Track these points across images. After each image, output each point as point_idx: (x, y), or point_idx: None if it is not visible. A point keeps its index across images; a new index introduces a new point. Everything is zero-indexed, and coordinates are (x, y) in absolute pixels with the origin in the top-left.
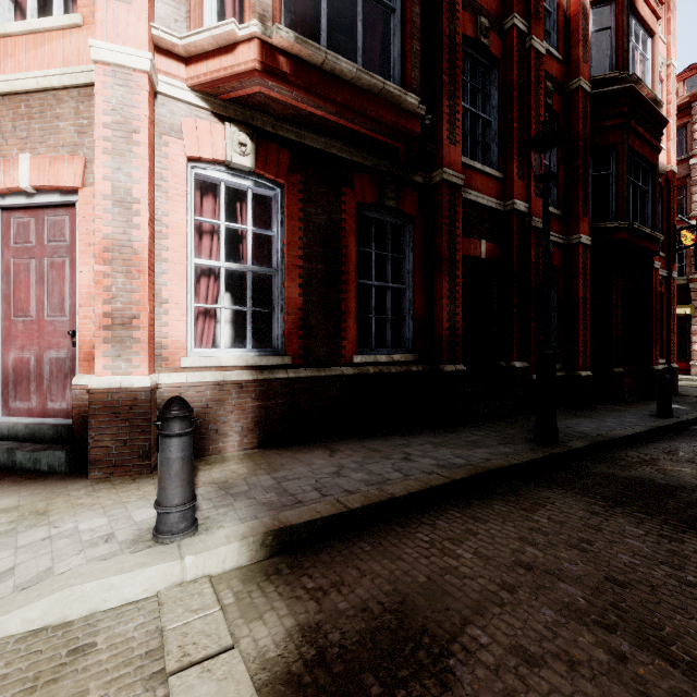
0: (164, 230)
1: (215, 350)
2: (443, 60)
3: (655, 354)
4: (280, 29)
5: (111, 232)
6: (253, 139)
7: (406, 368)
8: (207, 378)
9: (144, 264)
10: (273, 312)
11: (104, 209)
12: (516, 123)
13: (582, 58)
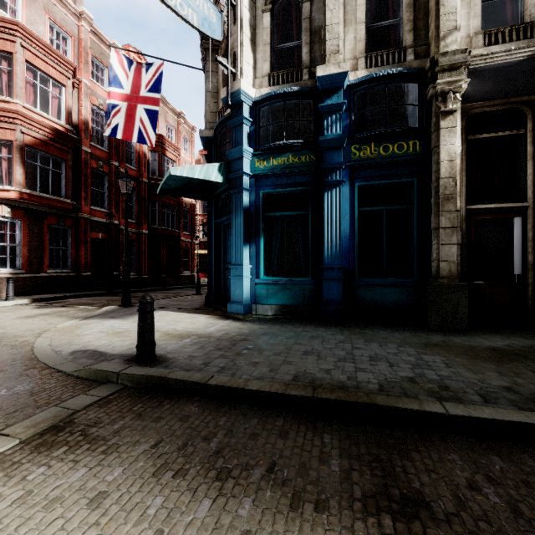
0: None
1: None
2: (82, 180)
3: (181, 270)
4: (26, 190)
5: None
6: (12, 209)
7: (68, 274)
8: None
9: None
10: (17, 257)
11: None
12: (114, 195)
13: (144, 171)
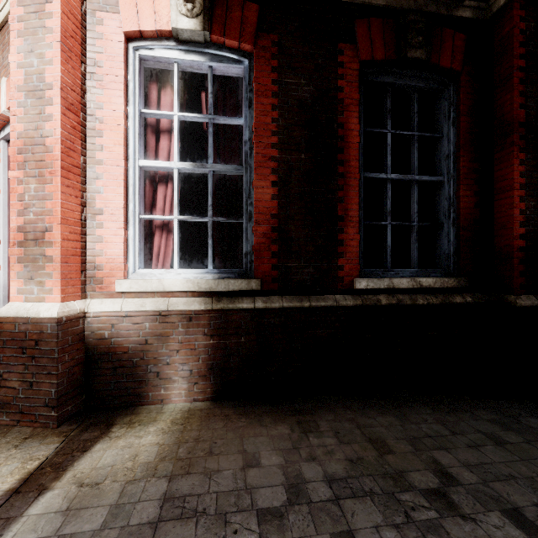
0: (98, 126)
1: (163, 270)
2: None
3: None
4: None
5: (24, 129)
6: None
7: (443, 298)
8: (146, 306)
9: (56, 163)
10: (243, 222)
11: (17, 103)
12: None
13: None
